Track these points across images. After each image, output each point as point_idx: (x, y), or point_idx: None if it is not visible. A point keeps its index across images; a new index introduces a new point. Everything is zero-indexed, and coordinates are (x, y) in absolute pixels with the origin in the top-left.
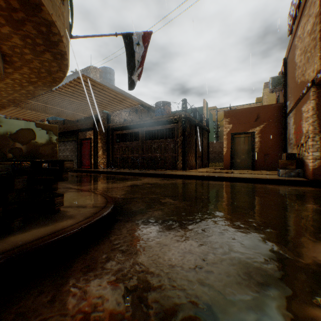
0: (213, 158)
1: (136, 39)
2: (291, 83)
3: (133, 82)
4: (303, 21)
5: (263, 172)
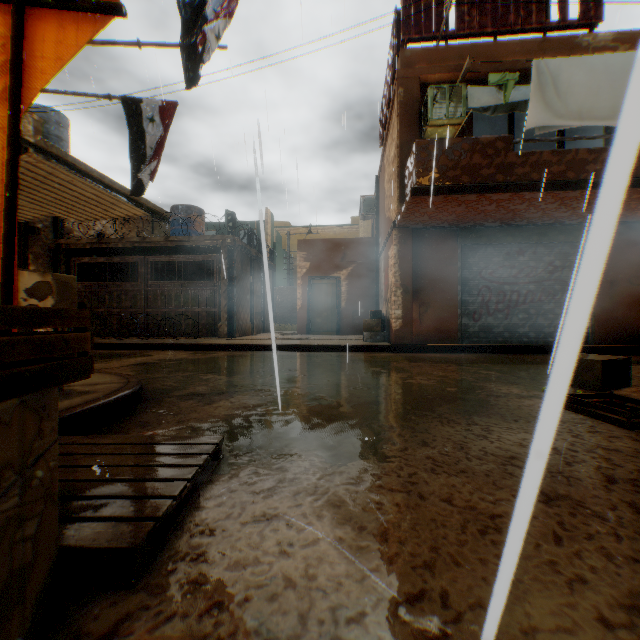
0: (283, 316)
1: (149, 110)
2: (382, 214)
3: (142, 182)
4: (389, 141)
5: (349, 337)
